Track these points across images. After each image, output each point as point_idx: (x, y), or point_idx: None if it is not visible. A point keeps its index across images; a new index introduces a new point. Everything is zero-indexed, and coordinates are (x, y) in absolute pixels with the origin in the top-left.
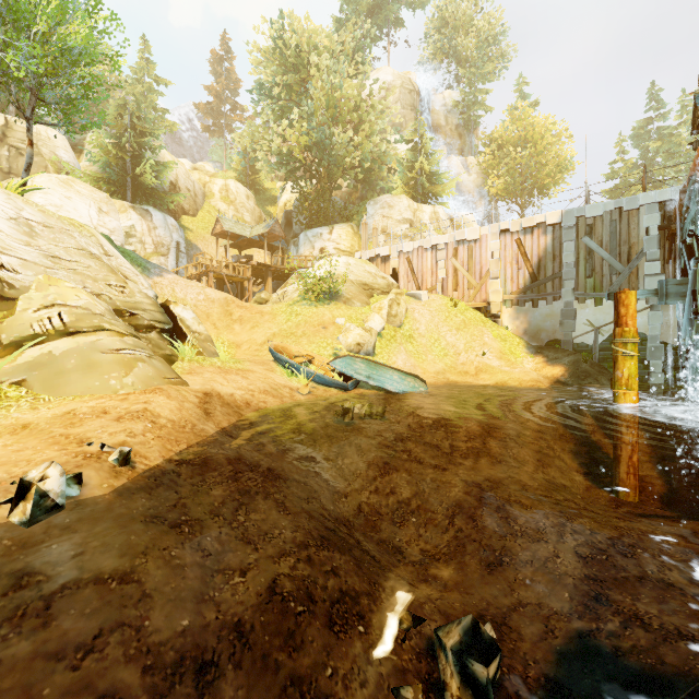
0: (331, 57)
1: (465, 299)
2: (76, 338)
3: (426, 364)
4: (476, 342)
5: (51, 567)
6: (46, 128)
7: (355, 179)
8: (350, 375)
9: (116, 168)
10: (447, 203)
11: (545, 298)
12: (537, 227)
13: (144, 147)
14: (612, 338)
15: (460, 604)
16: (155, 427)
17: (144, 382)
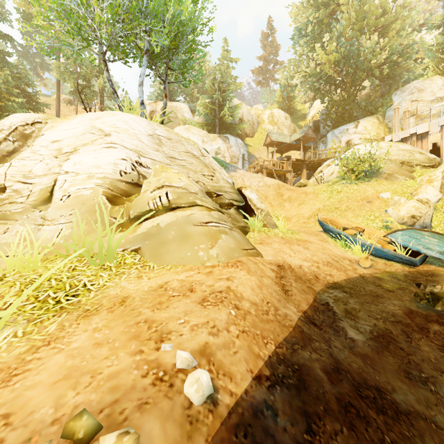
0: None
1: None
2: (176, 212)
3: None
4: None
5: None
6: (179, 103)
7: (378, 79)
8: (415, 249)
9: (210, 115)
10: None
11: None
12: None
13: (225, 100)
14: None
15: None
16: (238, 315)
17: (226, 254)
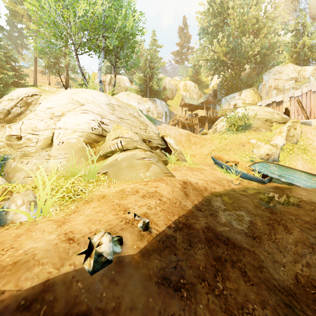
0: None
1: None
2: (126, 152)
3: None
4: None
5: (100, 315)
6: (122, 76)
7: (254, 63)
8: (265, 174)
9: (143, 85)
10: None
11: None
12: None
13: (153, 74)
14: None
15: None
16: (161, 203)
17: (155, 175)
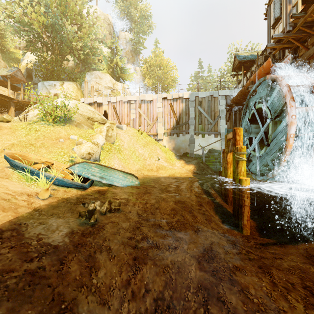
0: None
1: (145, 131)
2: None
3: (130, 165)
4: (154, 153)
5: None
6: None
7: (78, 59)
8: (86, 176)
9: None
10: (128, 85)
11: (182, 133)
12: (179, 99)
13: None
14: (208, 152)
15: None
16: None
17: None
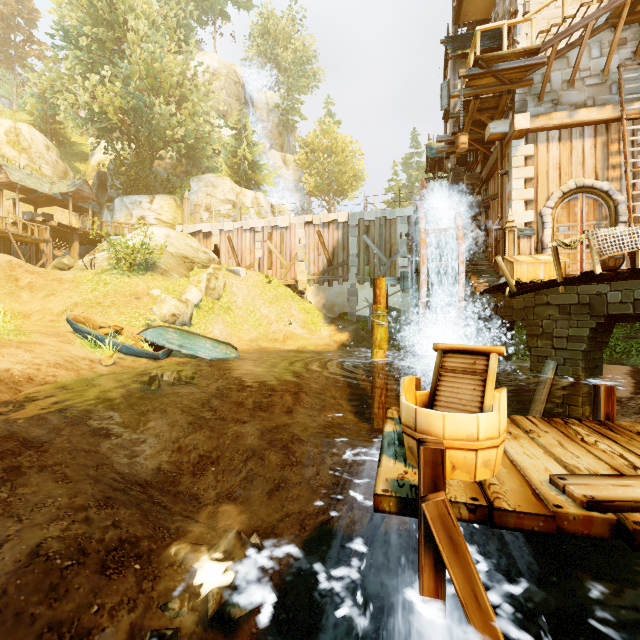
0: (152, 25)
1: (278, 277)
2: None
3: (242, 333)
4: (286, 314)
5: None
6: None
7: (179, 153)
8: (161, 344)
9: None
10: (268, 191)
11: (338, 280)
12: (332, 223)
13: None
14: None
15: (239, 527)
16: None
17: None
